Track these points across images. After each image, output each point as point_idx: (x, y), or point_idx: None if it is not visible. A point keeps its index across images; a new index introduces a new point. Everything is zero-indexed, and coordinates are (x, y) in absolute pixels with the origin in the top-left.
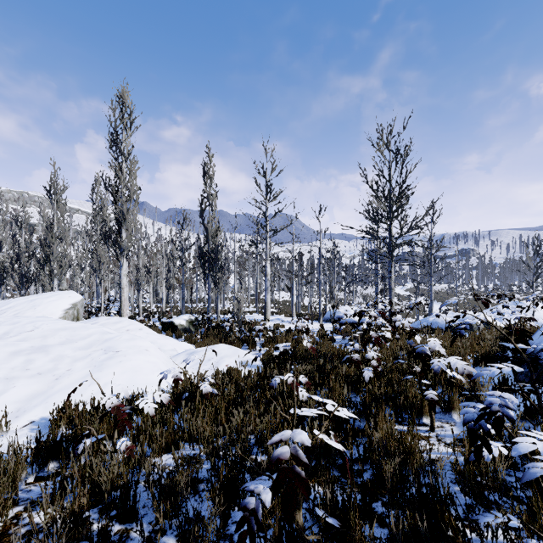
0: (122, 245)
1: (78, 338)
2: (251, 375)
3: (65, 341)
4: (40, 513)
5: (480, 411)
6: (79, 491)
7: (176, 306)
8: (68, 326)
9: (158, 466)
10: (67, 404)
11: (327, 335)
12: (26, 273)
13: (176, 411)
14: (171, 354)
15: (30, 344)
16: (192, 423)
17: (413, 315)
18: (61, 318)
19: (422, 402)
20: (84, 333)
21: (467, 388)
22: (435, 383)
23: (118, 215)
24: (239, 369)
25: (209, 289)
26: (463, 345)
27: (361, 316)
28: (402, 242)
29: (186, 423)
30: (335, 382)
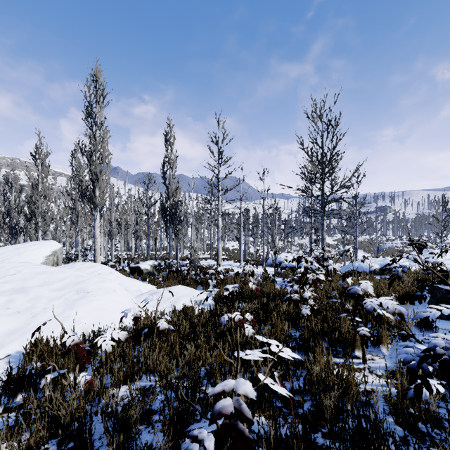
0: (96, 201)
1: (55, 281)
2: (204, 312)
3: (43, 283)
4: (2, 445)
5: (423, 352)
6: (35, 427)
7: (143, 254)
8: (46, 270)
9: (112, 401)
10: (39, 339)
11: (270, 278)
12: (15, 226)
13: (137, 345)
14: (136, 294)
15: (11, 286)
16: (149, 357)
17: (341, 260)
18: (42, 263)
19: (355, 337)
20: (60, 276)
21: (393, 324)
22: (367, 320)
23: (92, 176)
24: (194, 307)
25: (170, 239)
26: (386, 286)
27: (299, 261)
28: (333, 199)
29: (143, 357)
30: (277, 318)
